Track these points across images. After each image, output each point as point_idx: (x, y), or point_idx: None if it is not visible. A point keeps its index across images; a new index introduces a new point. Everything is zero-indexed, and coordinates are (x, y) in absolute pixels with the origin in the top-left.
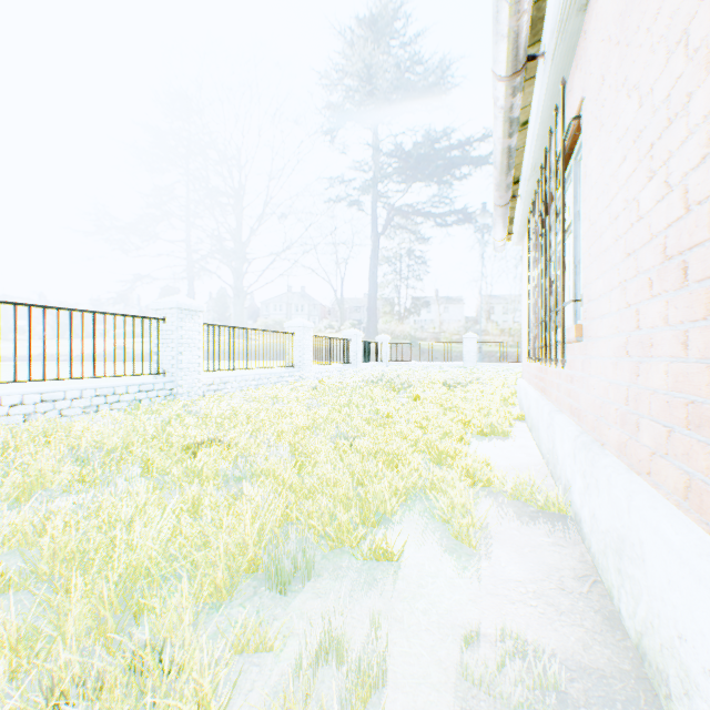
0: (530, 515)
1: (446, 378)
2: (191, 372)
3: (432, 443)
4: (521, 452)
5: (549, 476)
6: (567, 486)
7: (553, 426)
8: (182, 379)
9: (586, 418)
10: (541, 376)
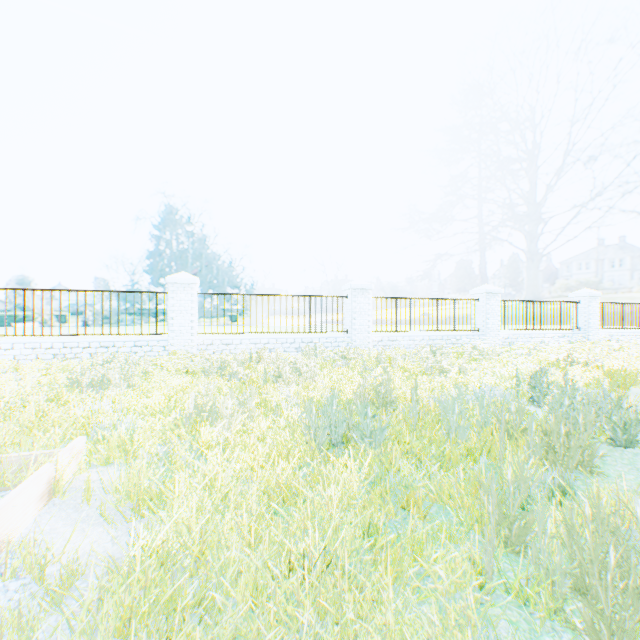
0: None
1: None
2: (593, 329)
3: None
4: None
5: None
6: None
7: None
8: (589, 332)
9: None
10: None
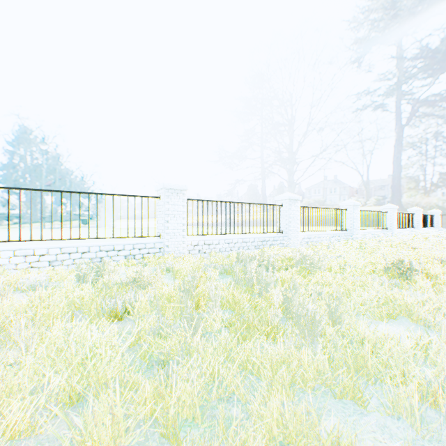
0: None
1: None
2: (356, 229)
3: None
4: None
5: None
6: None
7: None
8: (353, 232)
9: None
10: None
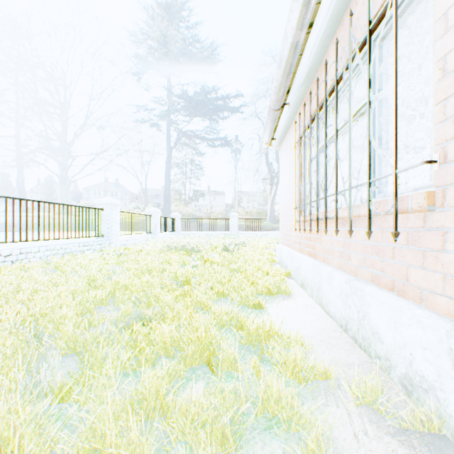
0: (403, 442)
1: (226, 244)
2: None
3: (236, 315)
4: (311, 313)
5: (358, 347)
6: (421, 384)
7: (362, 298)
8: None
9: (431, 299)
10: (310, 243)
